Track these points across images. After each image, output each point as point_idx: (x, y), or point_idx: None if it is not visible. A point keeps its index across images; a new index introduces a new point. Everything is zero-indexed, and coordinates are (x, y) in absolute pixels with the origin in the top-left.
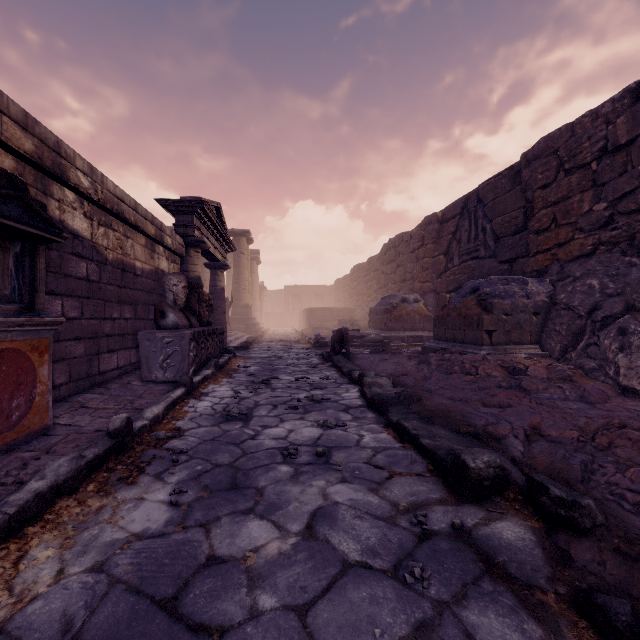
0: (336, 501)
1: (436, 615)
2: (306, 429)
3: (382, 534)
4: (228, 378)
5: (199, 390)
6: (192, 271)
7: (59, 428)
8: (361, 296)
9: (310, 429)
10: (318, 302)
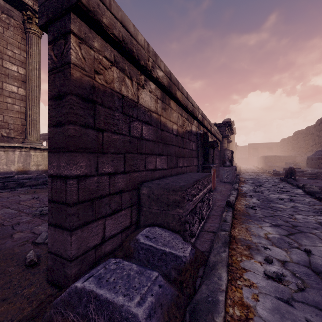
0: (298, 205)
1: (321, 215)
2: (284, 196)
3: (311, 209)
4: (244, 183)
5: (239, 185)
6: (224, 146)
7: (217, 188)
8: (300, 148)
9: (285, 196)
10: (269, 152)
